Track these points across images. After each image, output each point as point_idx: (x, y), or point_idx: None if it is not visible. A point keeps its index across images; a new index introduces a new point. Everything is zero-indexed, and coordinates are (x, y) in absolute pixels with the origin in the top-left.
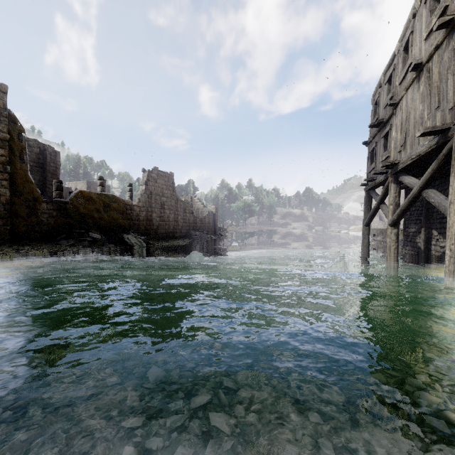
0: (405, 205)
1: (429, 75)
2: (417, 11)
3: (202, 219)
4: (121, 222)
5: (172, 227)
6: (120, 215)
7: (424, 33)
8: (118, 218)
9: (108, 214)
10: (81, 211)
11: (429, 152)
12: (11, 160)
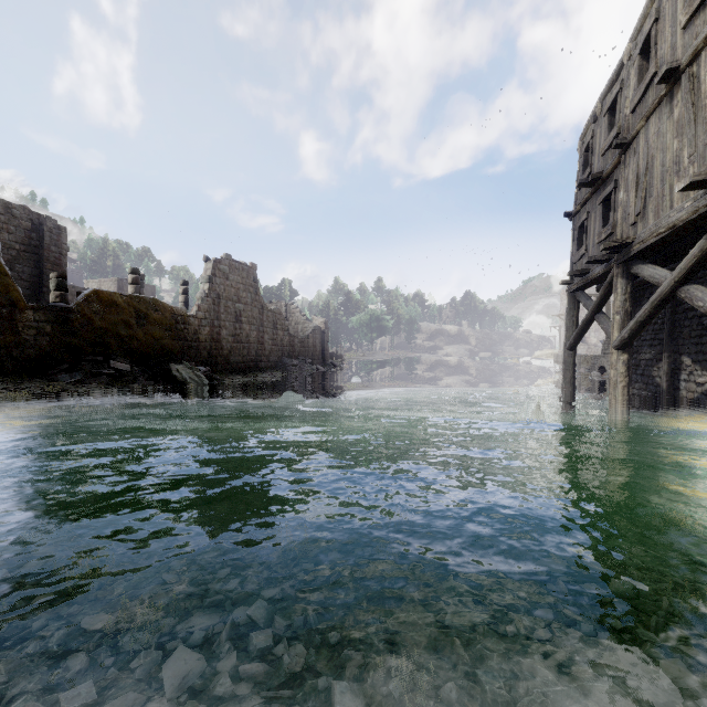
0: (645, 313)
1: (693, 88)
2: None
3: (303, 339)
4: (167, 344)
5: (254, 352)
6: (166, 332)
7: (683, 16)
8: (162, 337)
9: (144, 330)
10: (96, 325)
11: (693, 221)
12: None
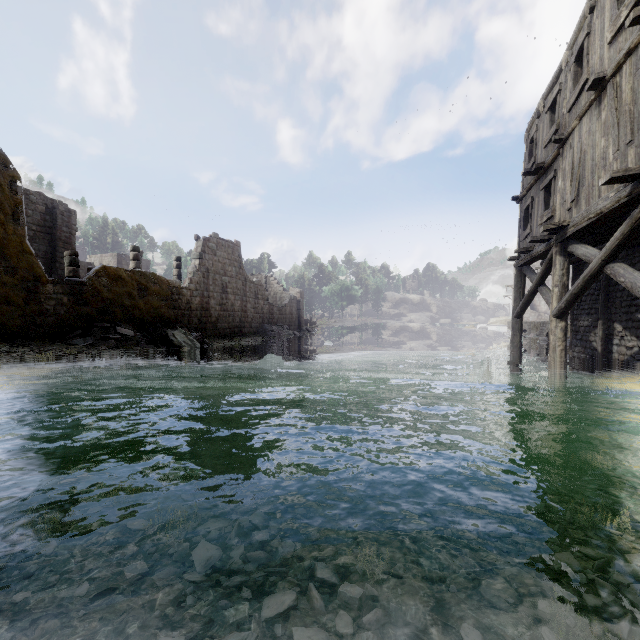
0: (578, 286)
1: (616, 95)
2: (597, 3)
3: (281, 308)
4: (164, 313)
5: (238, 319)
6: (163, 302)
7: (609, 33)
8: (159, 306)
9: (145, 300)
10: (105, 296)
11: (616, 208)
12: (0, 220)
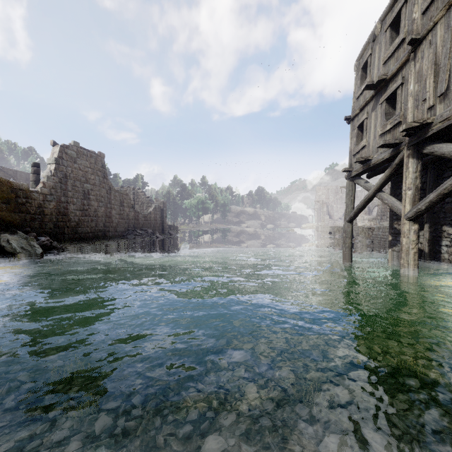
0: None
1: None
2: None
3: (146, 215)
4: (4, 216)
5: (102, 224)
6: (3, 205)
7: None
8: None
9: None
10: None
11: None
12: None
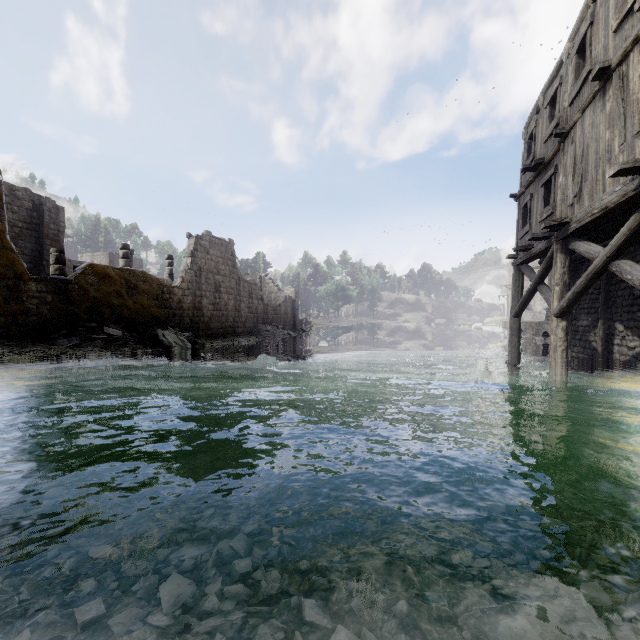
0: (581, 284)
1: (623, 85)
2: None
3: (276, 307)
4: (154, 312)
5: (232, 319)
6: (153, 301)
7: (614, 20)
8: (150, 306)
9: (134, 299)
10: (92, 295)
11: (622, 203)
12: None
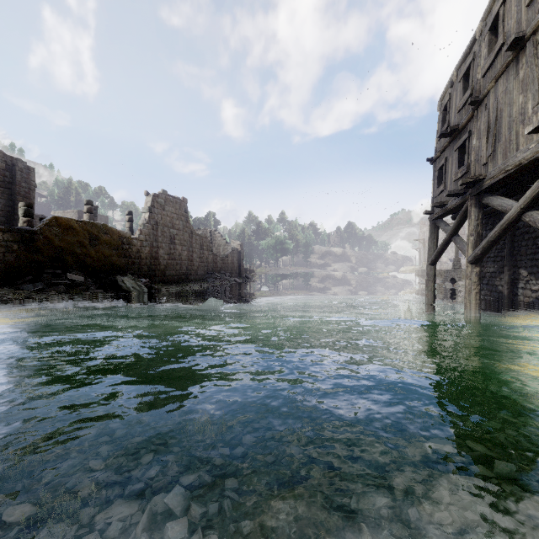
0: (495, 234)
1: (536, 53)
2: None
3: (224, 258)
4: (115, 261)
5: (185, 267)
6: (114, 251)
7: None
8: (110, 255)
9: (96, 249)
10: (56, 244)
11: (536, 159)
12: None
